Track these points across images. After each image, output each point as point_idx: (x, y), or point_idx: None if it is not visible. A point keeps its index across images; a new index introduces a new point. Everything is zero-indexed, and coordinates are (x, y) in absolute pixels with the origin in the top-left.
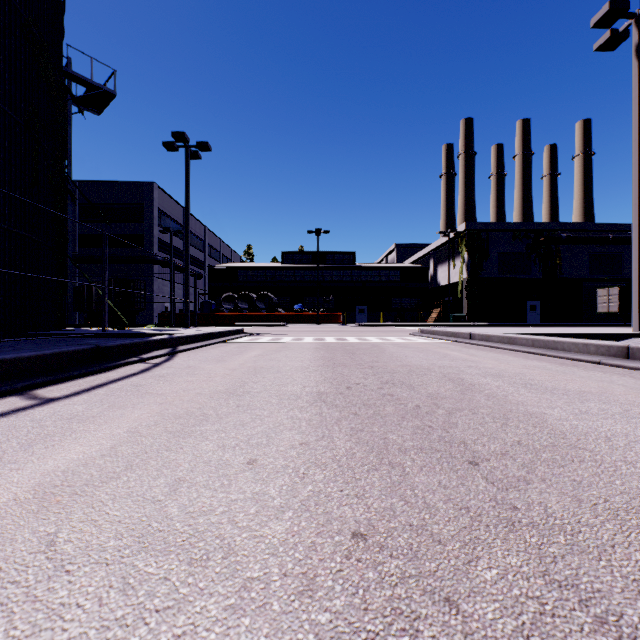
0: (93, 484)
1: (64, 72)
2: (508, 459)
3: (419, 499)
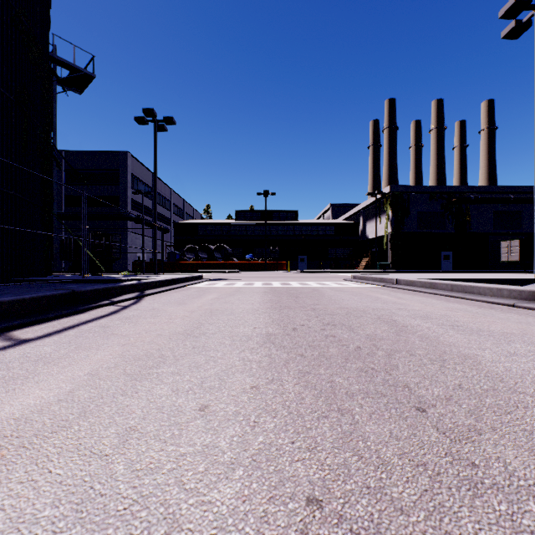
0: (43, 434)
1: (50, 57)
2: (454, 405)
3: (373, 453)
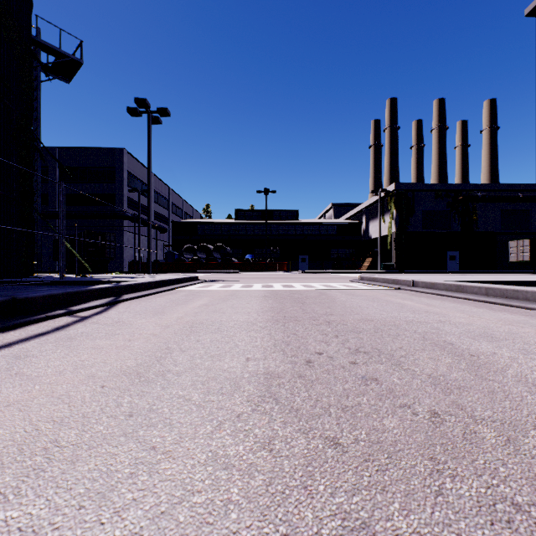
0: None
1: (33, 41)
2: None
3: None
